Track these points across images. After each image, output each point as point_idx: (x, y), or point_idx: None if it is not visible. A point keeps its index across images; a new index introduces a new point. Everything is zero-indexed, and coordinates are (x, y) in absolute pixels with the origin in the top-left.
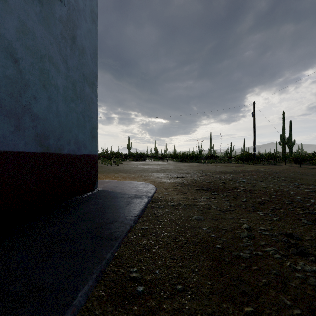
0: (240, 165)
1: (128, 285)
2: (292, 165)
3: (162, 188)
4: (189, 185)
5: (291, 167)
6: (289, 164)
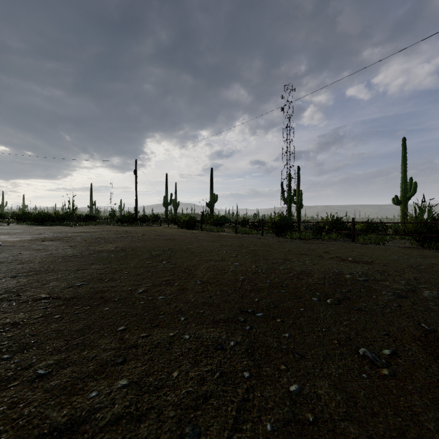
0: (116, 227)
1: (3, 254)
2: (166, 226)
3: (9, 242)
4: (37, 240)
5: (162, 227)
6: (164, 225)
